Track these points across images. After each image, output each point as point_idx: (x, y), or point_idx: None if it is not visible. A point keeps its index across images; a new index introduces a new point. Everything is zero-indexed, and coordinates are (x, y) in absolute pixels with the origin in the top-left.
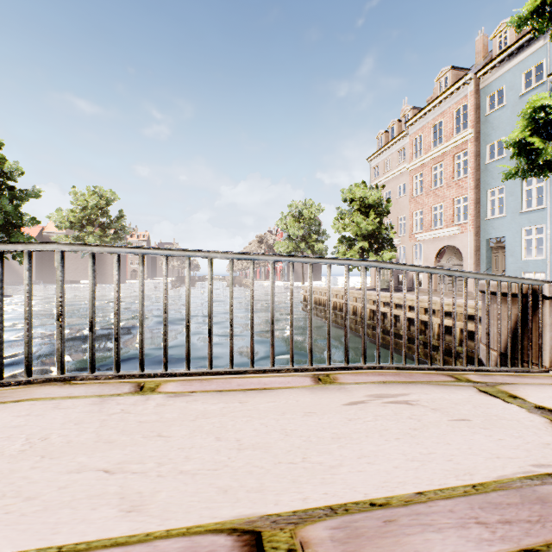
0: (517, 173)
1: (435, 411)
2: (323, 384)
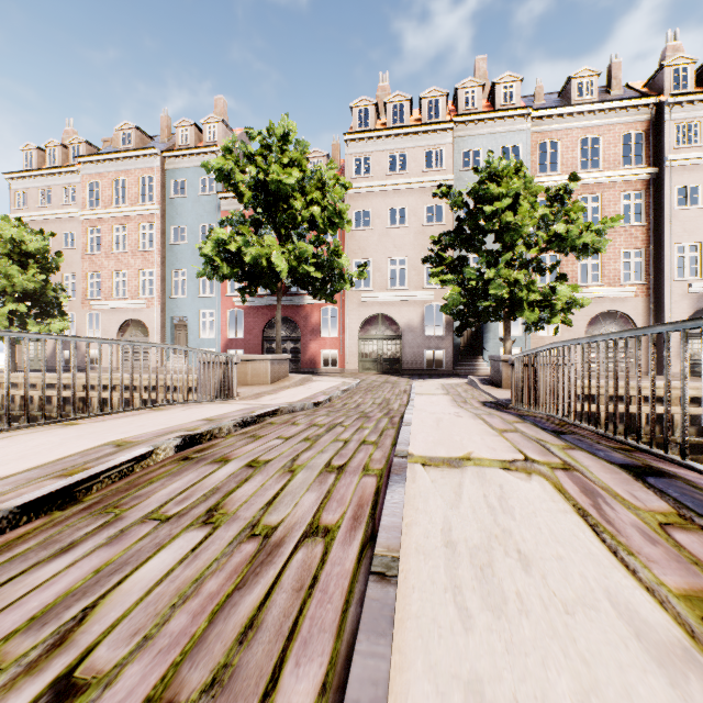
0: (205, 274)
1: (214, 407)
2: (160, 410)
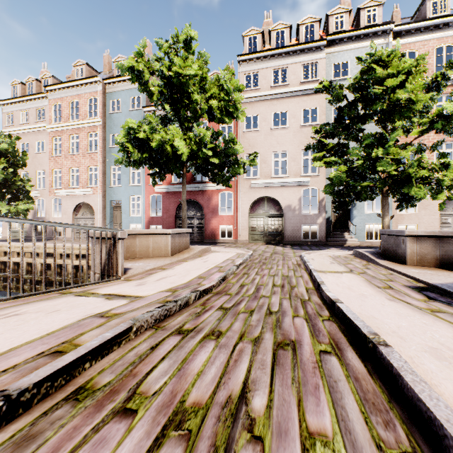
0: (123, 162)
1: (39, 312)
2: None
